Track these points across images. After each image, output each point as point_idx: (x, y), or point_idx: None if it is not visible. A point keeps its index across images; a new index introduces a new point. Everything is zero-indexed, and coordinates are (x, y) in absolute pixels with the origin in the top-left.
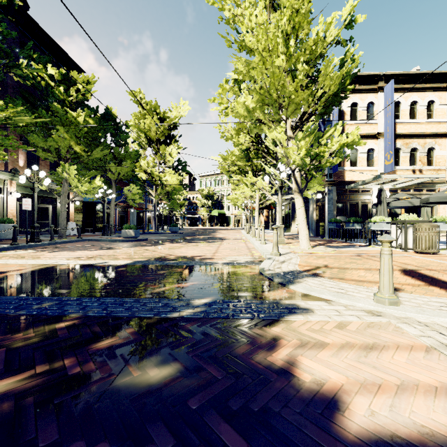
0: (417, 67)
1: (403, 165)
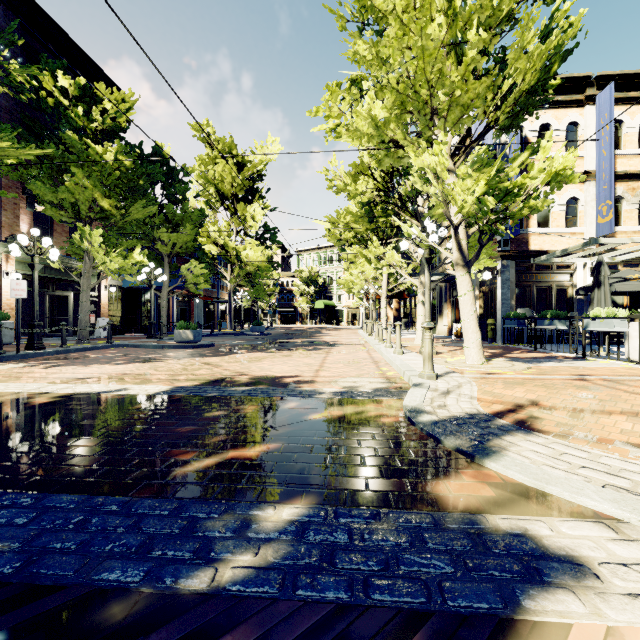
0: None
1: (627, 225)
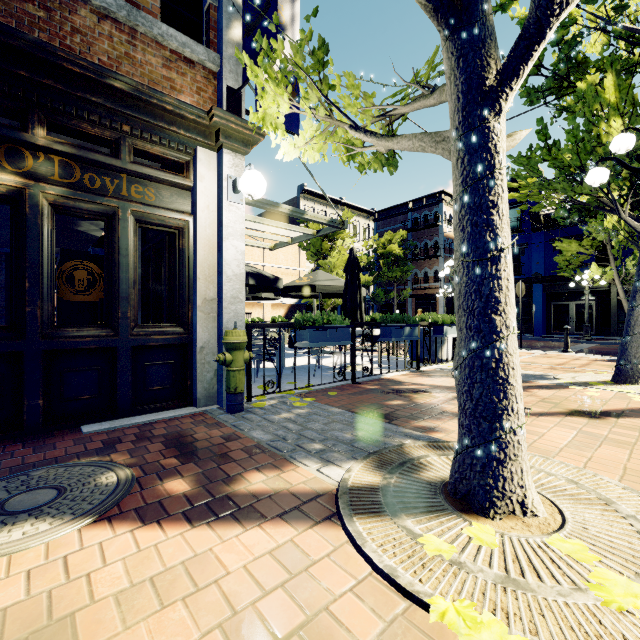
0: None
1: None
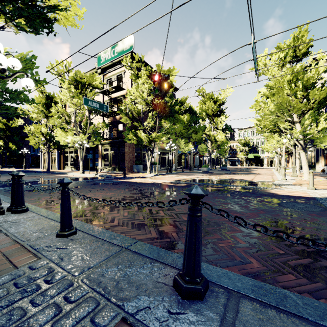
0: None
1: None
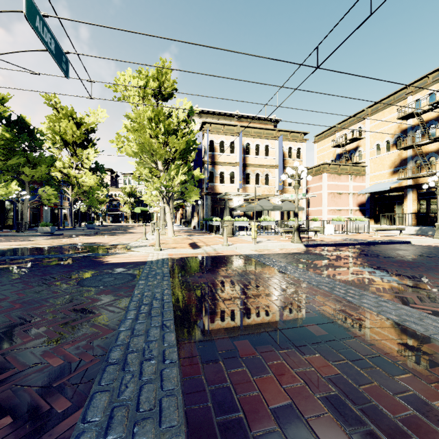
0: (274, 115)
1: (251, 184)
